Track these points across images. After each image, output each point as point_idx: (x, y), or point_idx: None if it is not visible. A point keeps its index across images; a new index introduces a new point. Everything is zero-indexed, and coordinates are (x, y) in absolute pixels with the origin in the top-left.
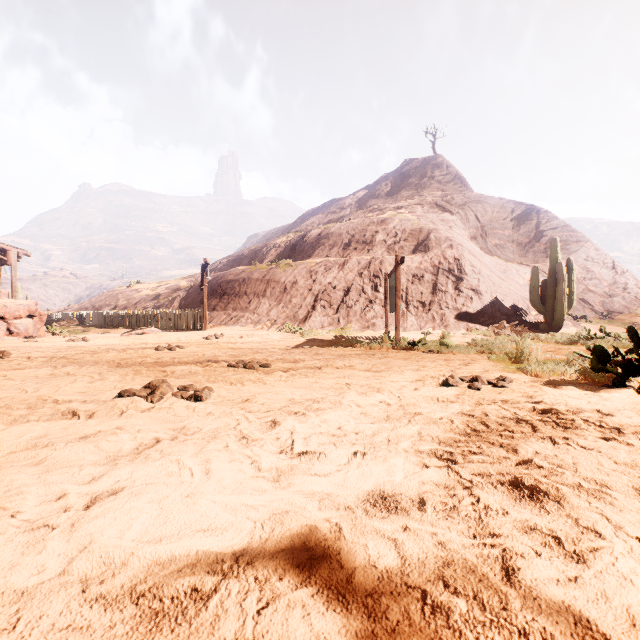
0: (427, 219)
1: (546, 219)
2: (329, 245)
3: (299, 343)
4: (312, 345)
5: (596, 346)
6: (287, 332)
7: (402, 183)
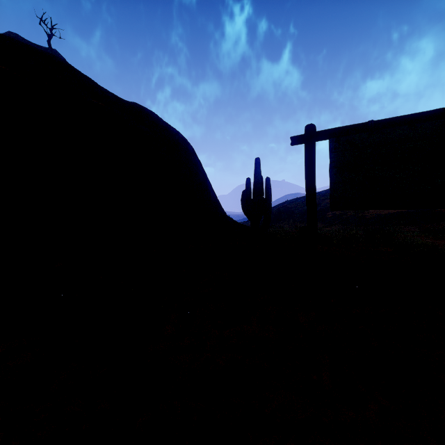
0: None
1: None
2: None
3: None
4: None
5: None
6: None
7: None
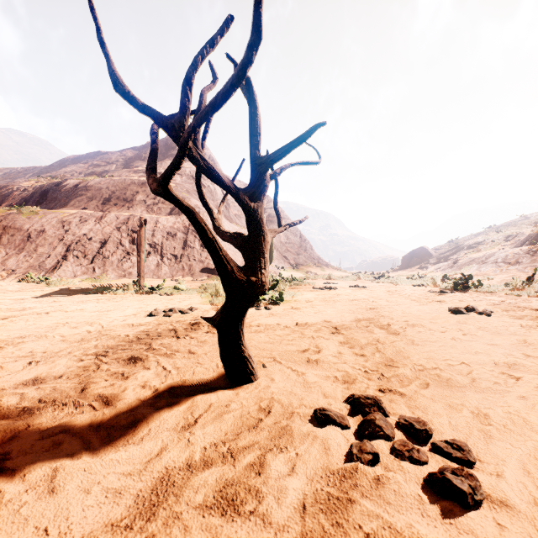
0: (184, 188)
1: (267, 201)
2: (87, 197)
3: (41, 293)
4: (55, 294)
5: None
6: (29, 282)
7: (167, 152)
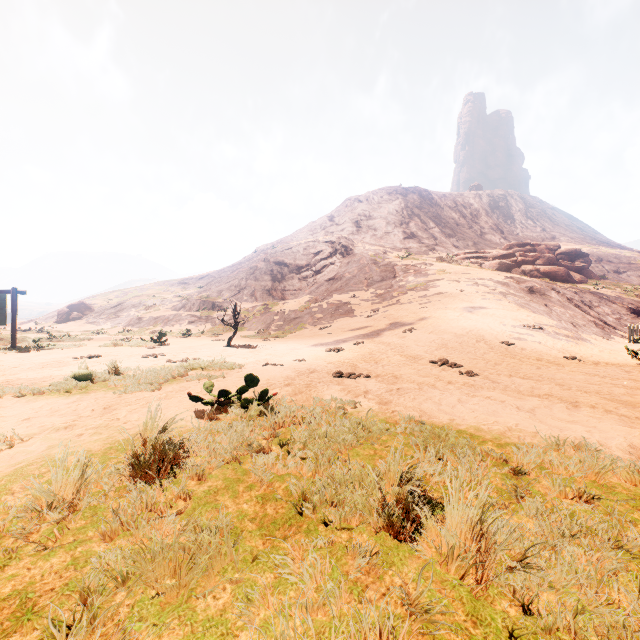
0: None
1: None
2: None
3: None
4: None
5: (161, 336)
6: None
7: None
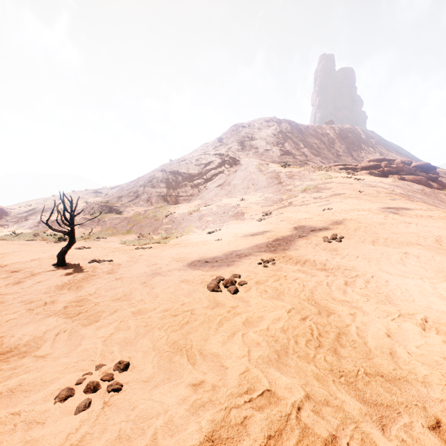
0: None
1: None
2: None
3: None
4: None
5: None
6: None
7: None
